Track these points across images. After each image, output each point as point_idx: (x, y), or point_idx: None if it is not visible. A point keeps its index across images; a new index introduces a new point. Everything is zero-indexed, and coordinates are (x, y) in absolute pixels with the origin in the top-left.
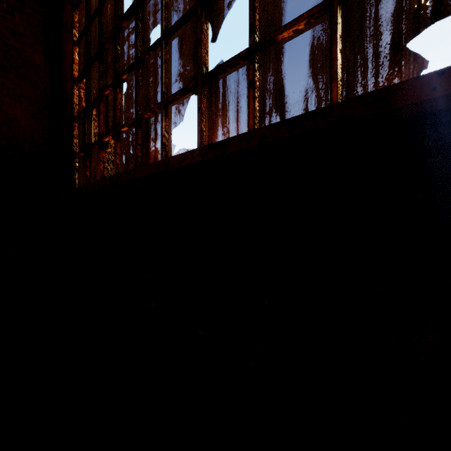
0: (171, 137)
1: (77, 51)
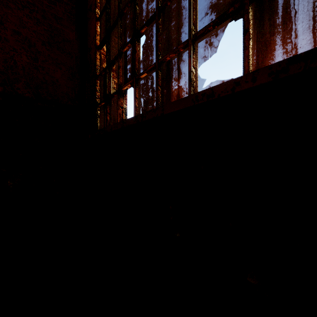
0: (197, 73)
1: (99, 25)
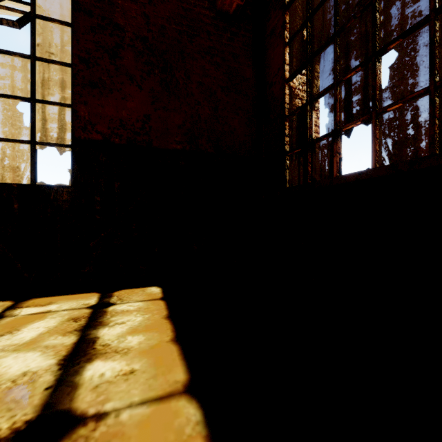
0: None
1: (288, 51)
